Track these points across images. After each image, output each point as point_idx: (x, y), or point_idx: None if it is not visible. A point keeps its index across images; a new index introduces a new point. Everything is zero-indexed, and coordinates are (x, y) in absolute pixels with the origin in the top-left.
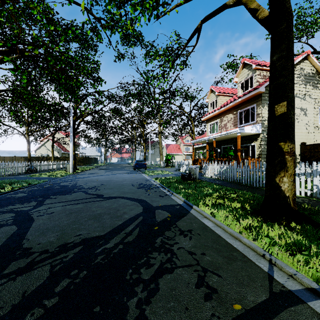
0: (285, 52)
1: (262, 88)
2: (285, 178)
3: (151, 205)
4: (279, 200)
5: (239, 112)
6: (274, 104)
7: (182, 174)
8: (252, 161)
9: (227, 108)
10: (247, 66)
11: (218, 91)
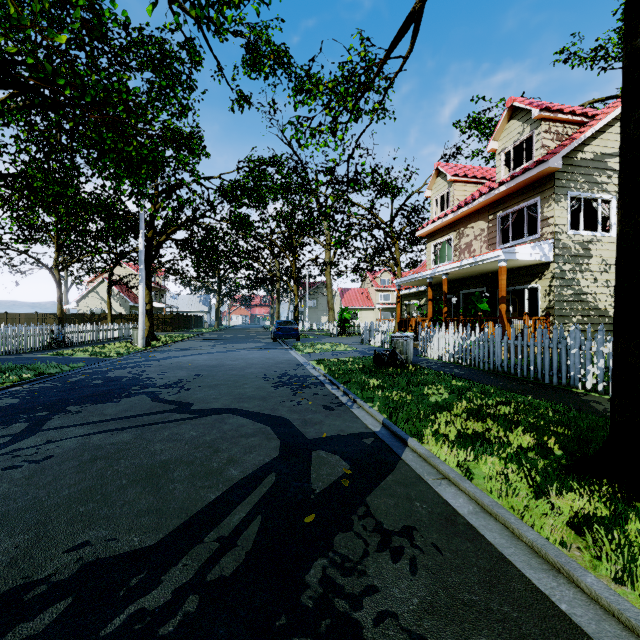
0: None
1: (555, 161)
2: None
3: (301, 434)
4: None
5: (501, 217)
6: None
7: (377, 353)
8: (532, 323)
9: (473, 209)
10: (520, 115)
11: (452, 173)
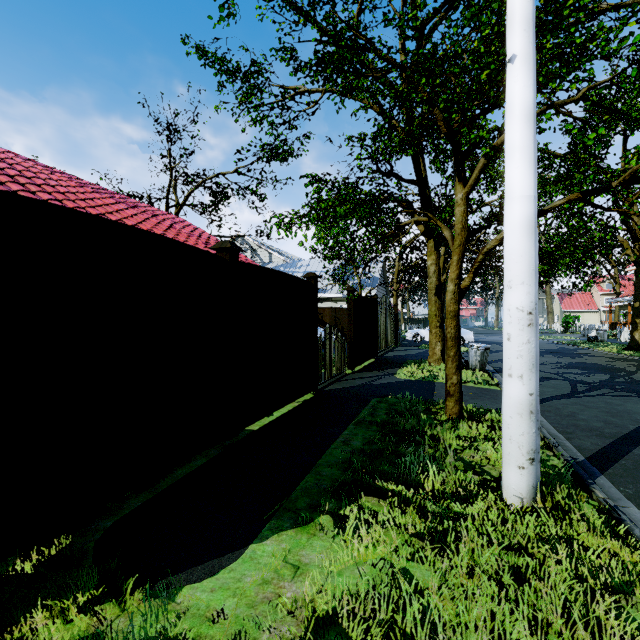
0: (639, 281)
1: None
2: (637, 334)
3: (564, 347)
4: (634, 342)
5: None
6: (634, 302)
7: (588, 337)
8: None
9: None
10: None
11: None
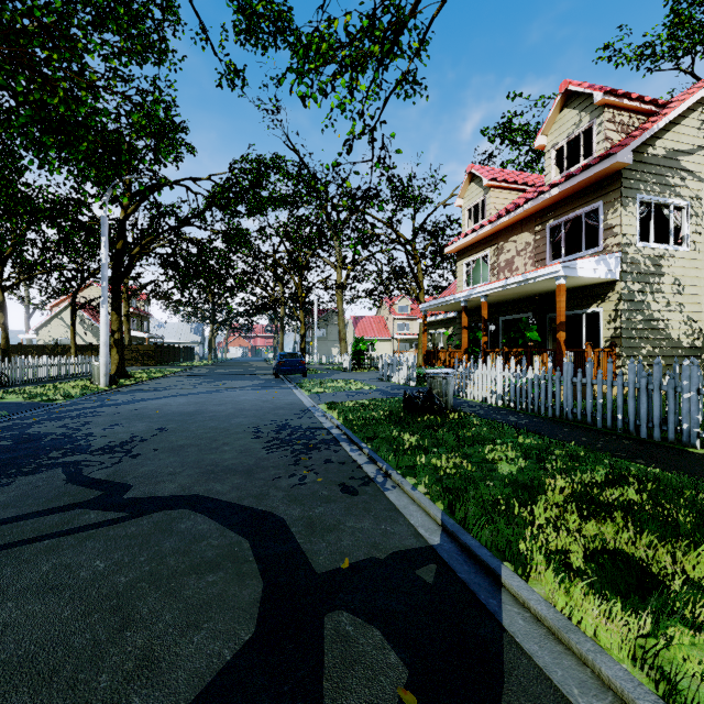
0: None
1: (624, 155)
2: None
3: (304, 561)
4: None
5: (551, 227)
6: None
7: (407, 395)
8: (595, 356)
9: (515, 218)
10: (576, 102)
11: (489, 177)
